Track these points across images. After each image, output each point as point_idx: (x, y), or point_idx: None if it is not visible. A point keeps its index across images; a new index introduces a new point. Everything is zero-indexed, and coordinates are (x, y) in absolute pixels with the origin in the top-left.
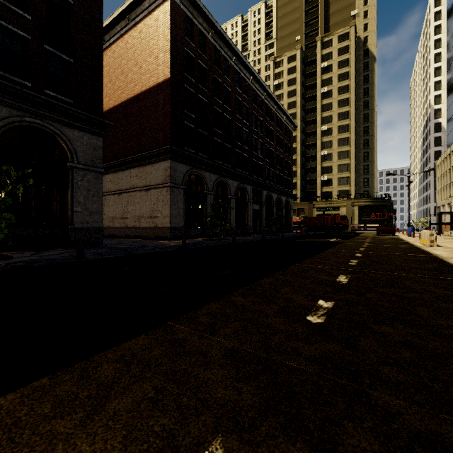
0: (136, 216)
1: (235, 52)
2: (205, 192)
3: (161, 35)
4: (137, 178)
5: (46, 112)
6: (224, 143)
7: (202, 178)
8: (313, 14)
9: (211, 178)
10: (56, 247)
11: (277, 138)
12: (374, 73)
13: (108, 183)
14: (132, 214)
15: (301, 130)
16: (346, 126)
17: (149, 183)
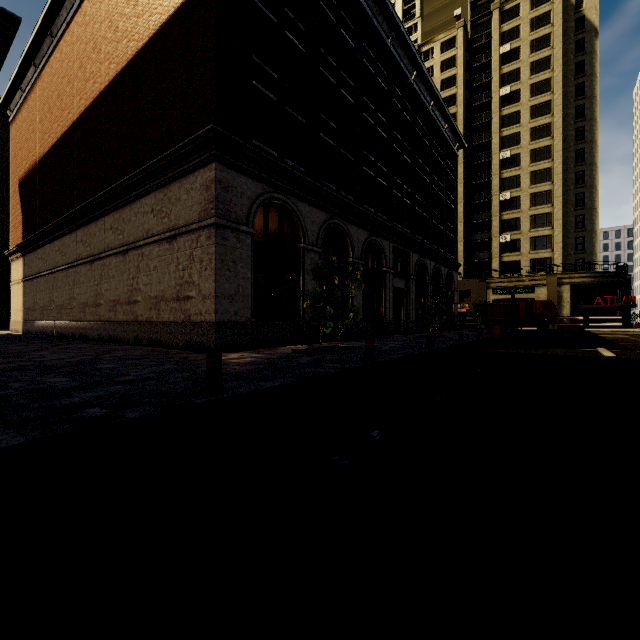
0: (153, 298)
1: None
2: (301, 247)
3: None
4: (154, 214)
5: None
6: (341, 149)
7: (293, 216)
8: None
9: (313, 217)
10: None
11: (434, 161)
12: (594, 56)
13: (108, 233)
14: (145, 293)
15: (464, 161)
16: (545, 149)
17: (175, 223)
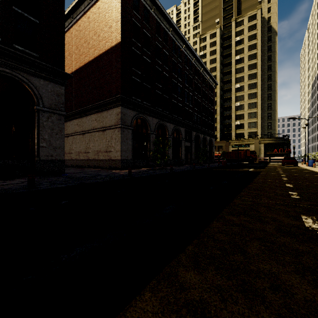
0: (96, 151)
1: (172, 24)
2: (149, 132)
3: (114, 9)
4: (96, 121)
5: (14, 63)
6: (163, 94)
7: (146, 121)
8: (229, 2)
9: (153, 121)
10: (25, 176)
11: (203, 92)
12: (275, 44)
13: (75, 126)
14: (93, 149)
15: (220, 88)
16: (254, 84)
17: (105, 125)
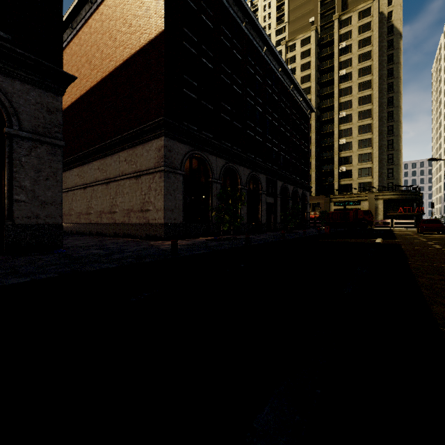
0: (126, 210)
1: (246, 12)
2: (210, 180)
3: None
4: (126, 162)
5: None
6: (234, 121)
7: (206, 163)
8: None
9: (217, 162)
10: None
11: (293, 122)
12: (399, 51)
13: (96, 171)
14: (121, 207)
15: (316, 118)
16: (368, 111)
17: (140, 168)
